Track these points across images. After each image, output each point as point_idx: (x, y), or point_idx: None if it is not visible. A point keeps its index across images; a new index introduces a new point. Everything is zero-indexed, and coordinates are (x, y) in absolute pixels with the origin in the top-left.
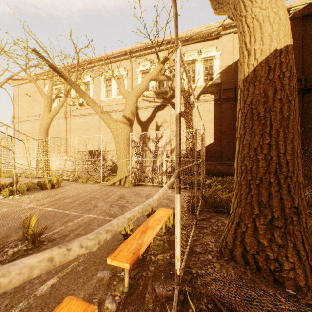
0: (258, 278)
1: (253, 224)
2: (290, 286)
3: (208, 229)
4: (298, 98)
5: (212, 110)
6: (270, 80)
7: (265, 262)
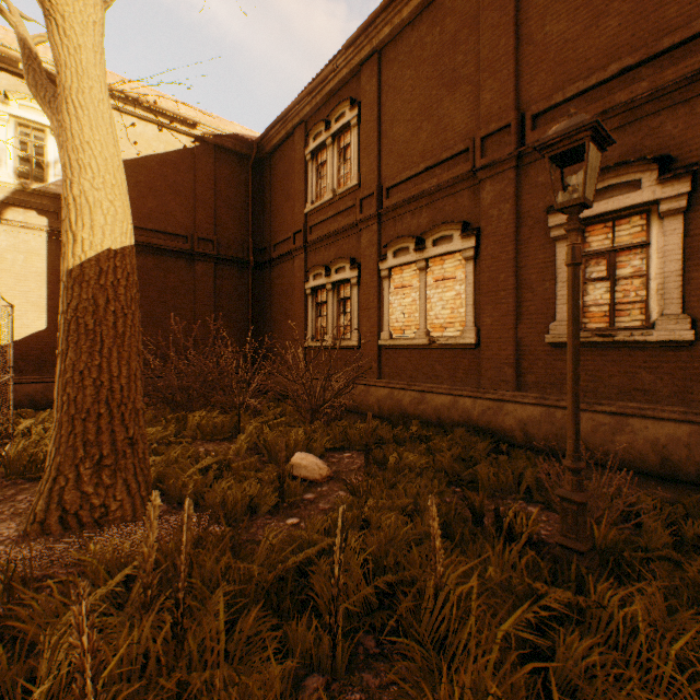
0: (80, 537)
1: (77, 471)
2: (117, 527)
3: (7, 513)
4: (211, 269)
5: (45, 253)
6: (103, 285)
7: (91, 513)
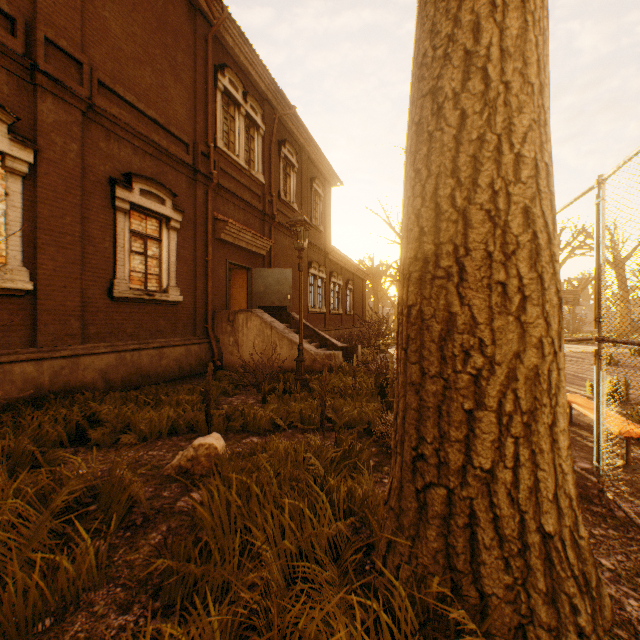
0: None
1: None
2: None
3: None
4: None
5: None
6: None
7: None
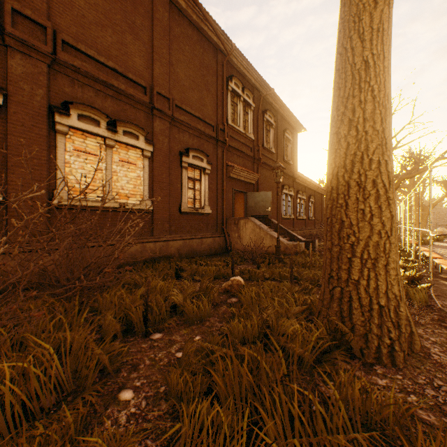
0: None
1: None
2: None
3: None
4: None
5: None
6: None
7: None
